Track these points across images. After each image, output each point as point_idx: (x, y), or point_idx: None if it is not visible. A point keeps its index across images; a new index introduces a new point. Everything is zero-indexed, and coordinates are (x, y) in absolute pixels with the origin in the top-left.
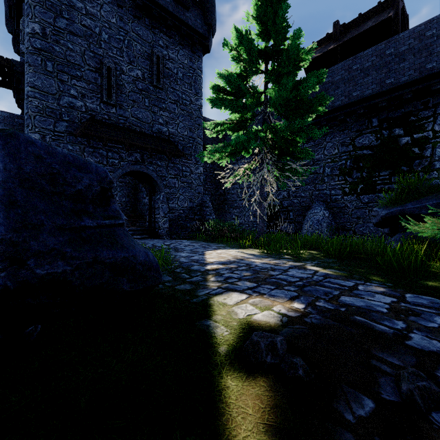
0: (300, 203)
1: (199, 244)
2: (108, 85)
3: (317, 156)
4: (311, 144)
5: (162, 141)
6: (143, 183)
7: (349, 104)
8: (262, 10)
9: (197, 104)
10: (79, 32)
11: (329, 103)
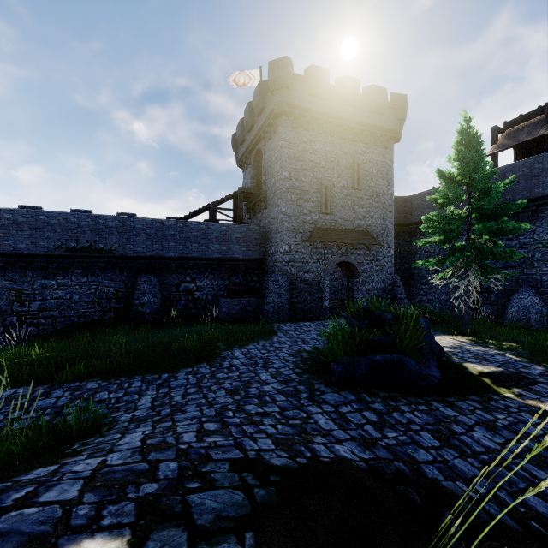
0: (503, 286)
1: None
2: (325, 199)
3: (524, 240)
4: None
5: (361, 234)
6: (341, 267)
7: None
8: (468, 162)
9: (389, 193)
10: (308, 167)
11: (539, 189)
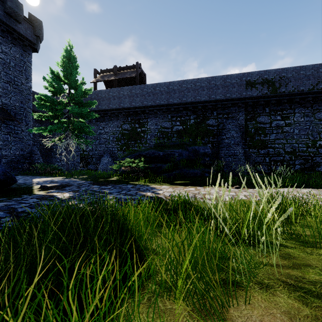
0: (98, 154)
1: (29, 177)
2: None
3: (106, 130)
4: (104, 123)
5: None
6: None
7: (119, 108)
8: (66, 69)
9: (27, 86)
10: None
11: (111, 105)
